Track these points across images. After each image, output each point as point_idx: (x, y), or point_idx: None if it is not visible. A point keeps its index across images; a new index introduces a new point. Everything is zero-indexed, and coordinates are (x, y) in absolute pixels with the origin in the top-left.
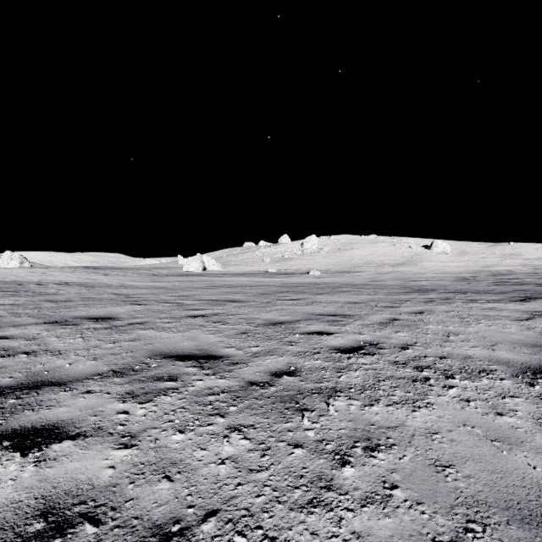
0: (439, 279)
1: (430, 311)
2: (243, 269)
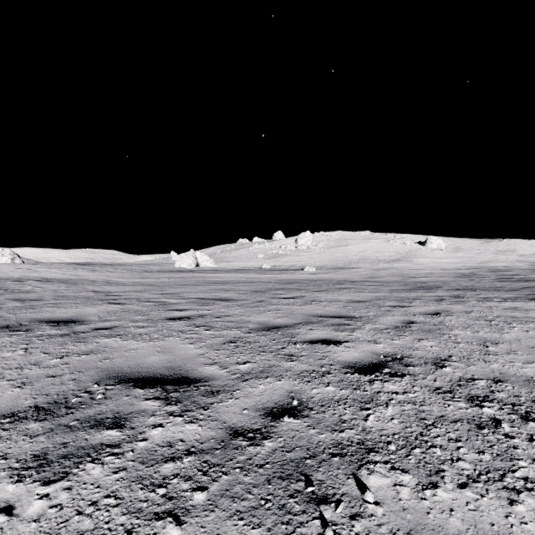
0: (438, 275)
1: (447, 311)
2: (237, 265)
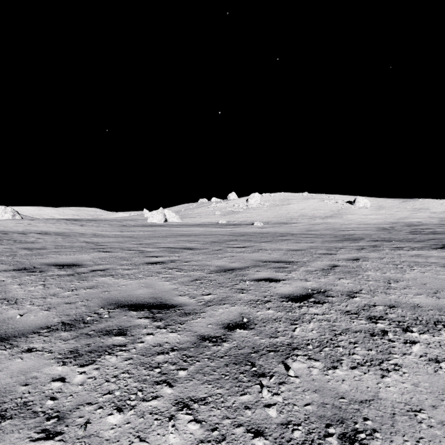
0: (363, 229)
1: (364, 257)
2: (198, 221)
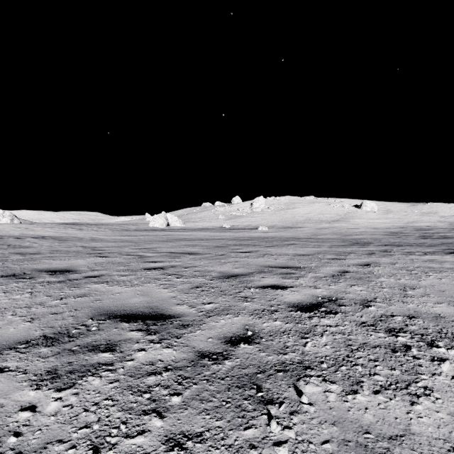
0: (371, 233)
1: (376, 263)
2: (201, 225)
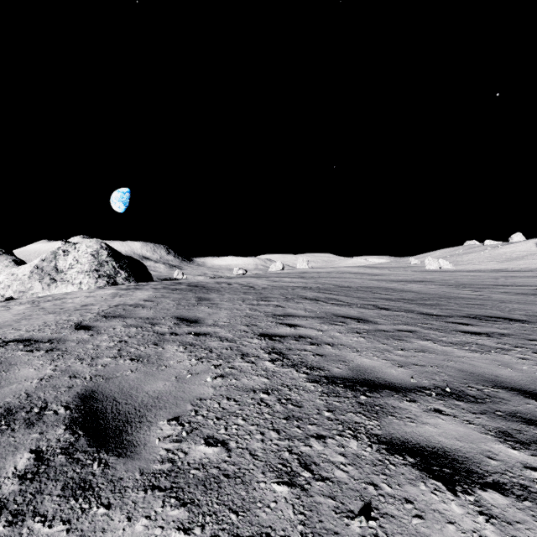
0: None
1: None
2: (471, 268)
